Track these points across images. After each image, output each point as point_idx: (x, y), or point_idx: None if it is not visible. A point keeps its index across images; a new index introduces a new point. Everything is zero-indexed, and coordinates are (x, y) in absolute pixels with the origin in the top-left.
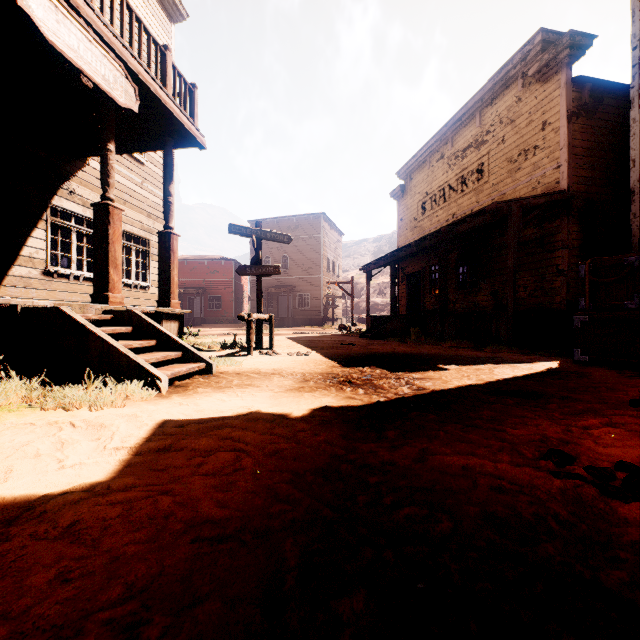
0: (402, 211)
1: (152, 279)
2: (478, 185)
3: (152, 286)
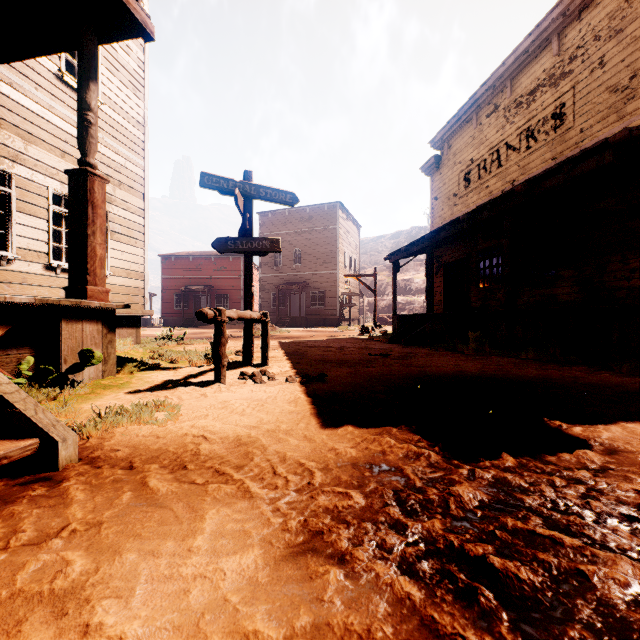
0: (437, 188)
1: (111, 265)
2: (555, 135)
3: (111, 274)
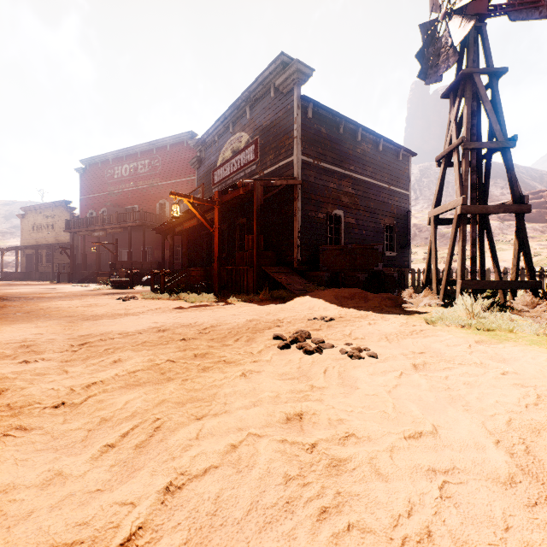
0: (24, 225)
1: None
2: (53, 230)
3: None
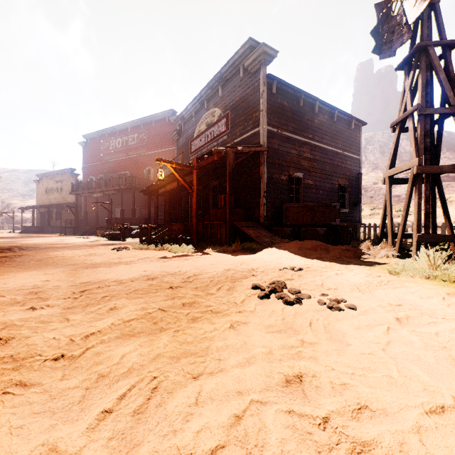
0: (39, 188)
1: None
2: (61, 193)
3: None
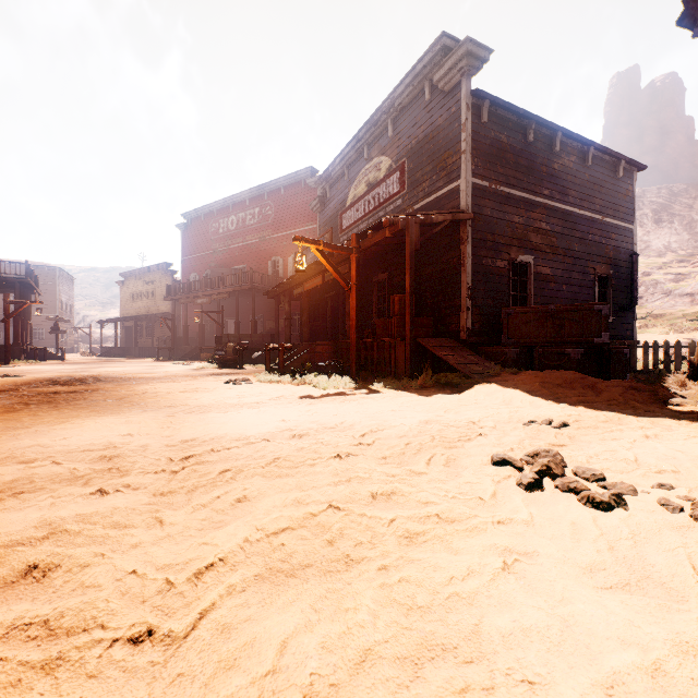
0: (123, 293)
1: None
2: (153, 298)
3: None
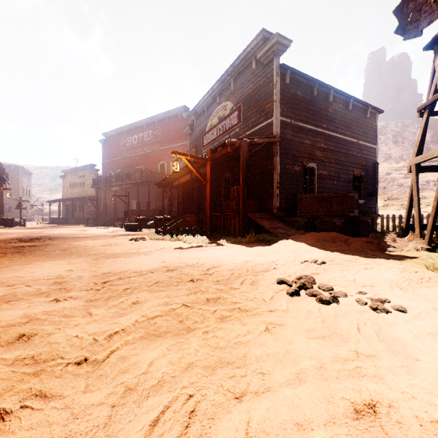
0: (64, 183)
1: None
2: (83, 187)
3: None
